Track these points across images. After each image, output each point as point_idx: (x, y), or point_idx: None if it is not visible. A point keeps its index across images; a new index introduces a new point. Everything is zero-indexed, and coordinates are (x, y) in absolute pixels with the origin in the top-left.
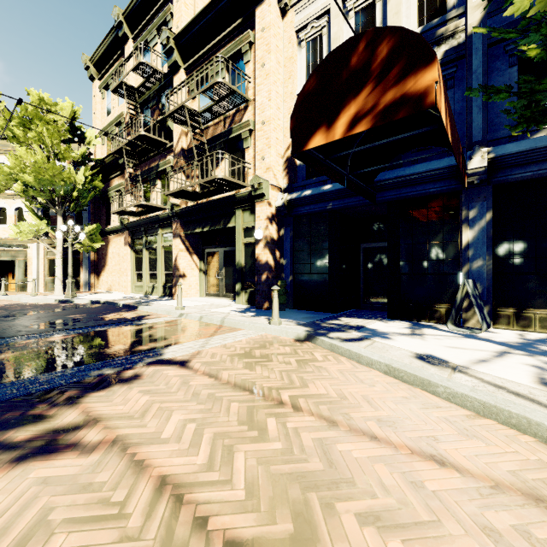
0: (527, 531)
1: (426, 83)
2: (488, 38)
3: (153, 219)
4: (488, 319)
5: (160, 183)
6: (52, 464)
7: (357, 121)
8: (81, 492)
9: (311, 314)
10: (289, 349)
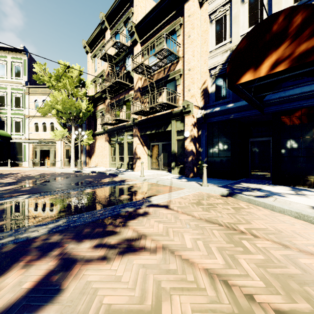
0: None
1: None
2: None
3: (122, 127)
4: None
5: (125, 107)
6: (140, 257)
7: (277, 64)
8: (167, 274)
9: (220, 180)
10: (222, 201)
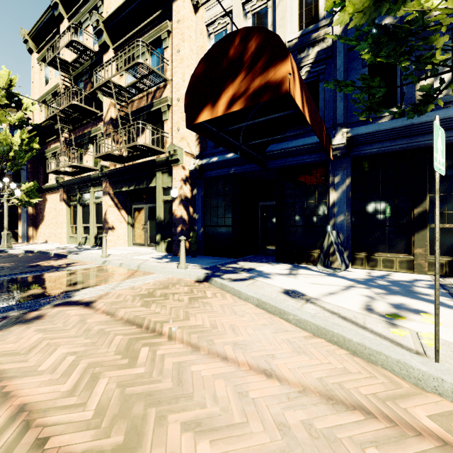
0: (312, 423)
1: (283, 74)
2: (347, 44)
3: (85, 178)
4: (347, 261)
5: (92, 147)
6: None
7: (234, 102)
8: None
9: (217, 259)
10: (187, 289)
